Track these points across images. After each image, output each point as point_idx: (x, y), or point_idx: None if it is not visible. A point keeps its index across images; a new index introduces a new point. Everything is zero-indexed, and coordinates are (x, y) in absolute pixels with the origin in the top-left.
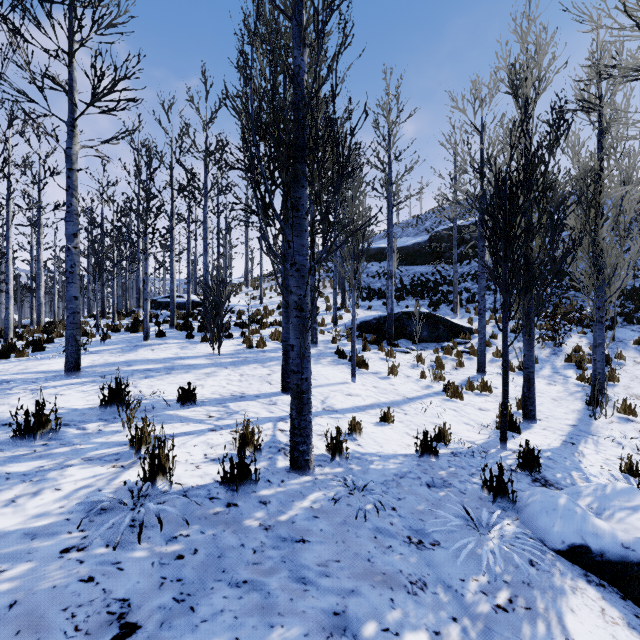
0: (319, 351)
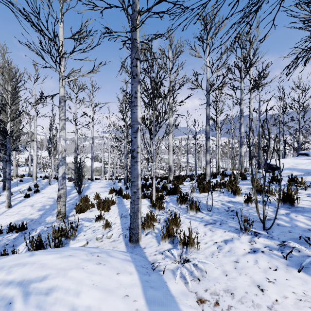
0: (46, 222)
